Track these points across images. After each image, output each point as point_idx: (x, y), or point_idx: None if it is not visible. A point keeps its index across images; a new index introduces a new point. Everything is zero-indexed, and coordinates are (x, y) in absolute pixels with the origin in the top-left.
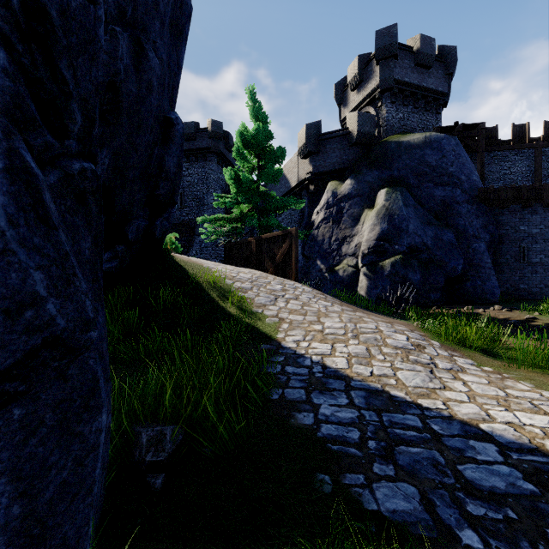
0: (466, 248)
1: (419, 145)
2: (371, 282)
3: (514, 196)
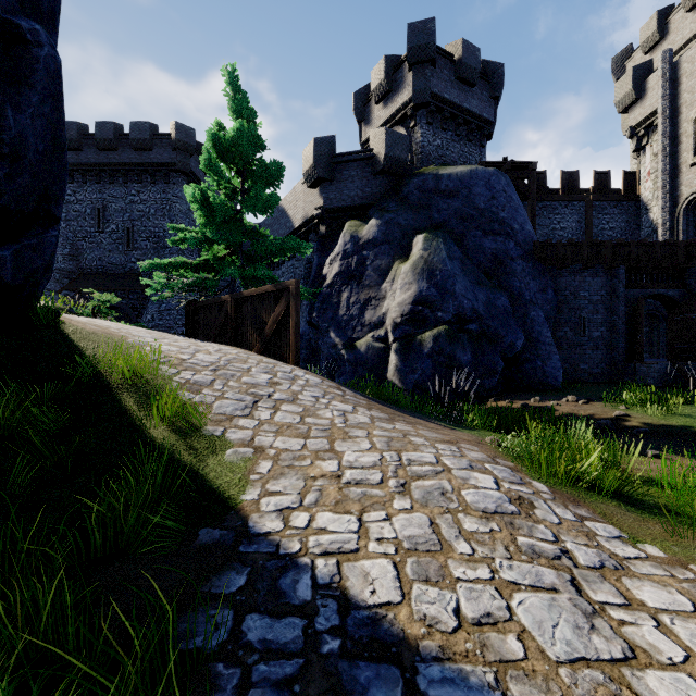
0: (523, 317)
1: (463, 180)
2: (407, 364)
3: (573, 254)
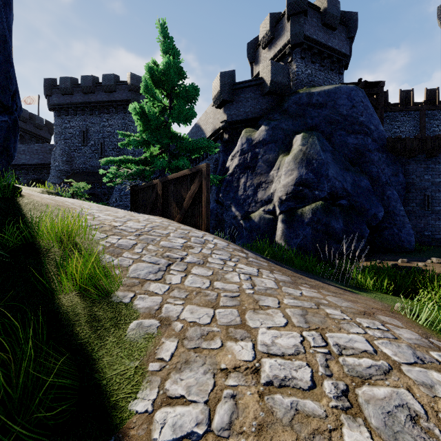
0: (381, 195)
1: (329, 95)
2: (291, 231)
3: (419, 146)
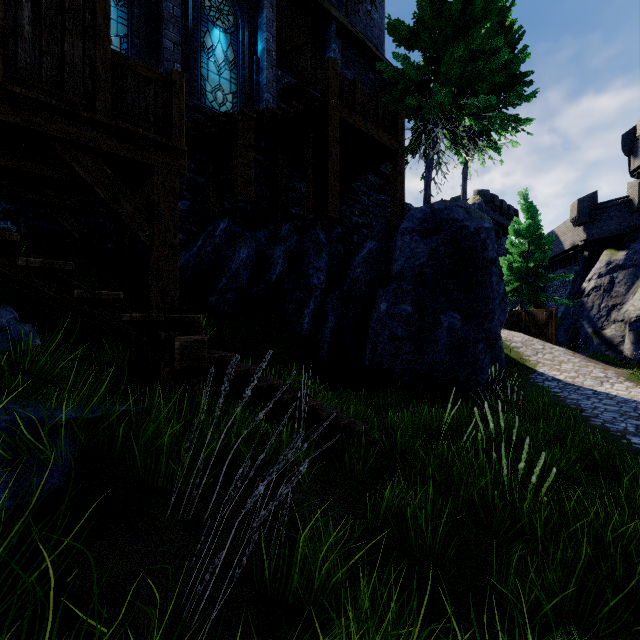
0: None
1: None
2: (635, 345)
3: None
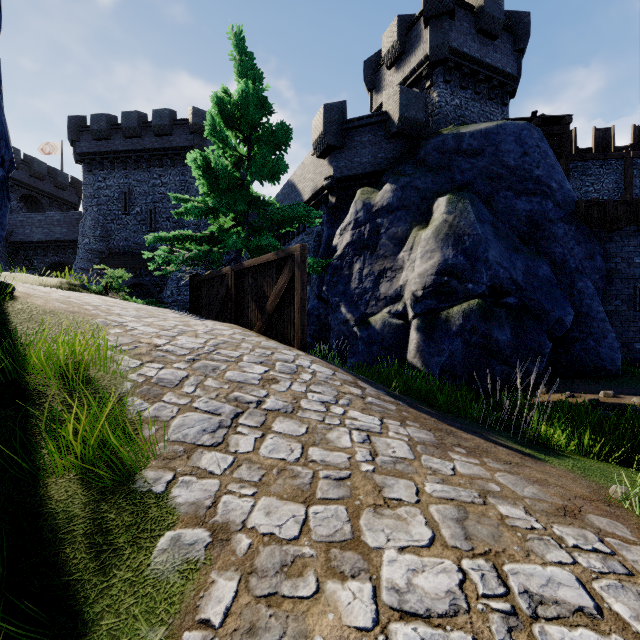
0: (568, 289)
1: (488, 137)
2: (431, 344)
3: (626, 214)
